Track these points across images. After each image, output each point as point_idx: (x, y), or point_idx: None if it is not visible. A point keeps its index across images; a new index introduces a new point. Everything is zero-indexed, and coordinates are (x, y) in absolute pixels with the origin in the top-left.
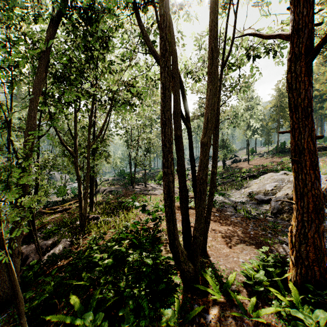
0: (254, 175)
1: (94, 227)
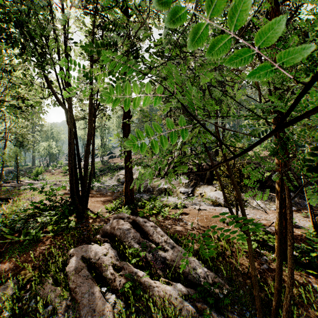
0: (123, 167)
1: None
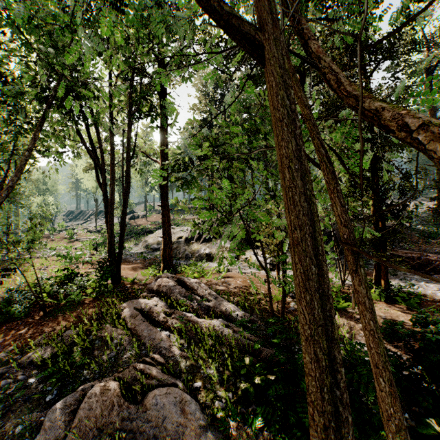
0: (151, 231)
1: None
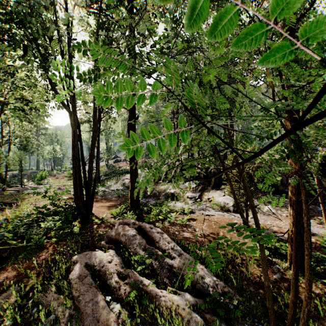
0: (128, 171)
1: None
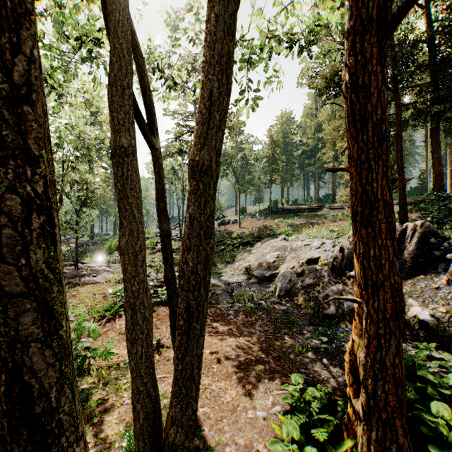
0: (248, 242)
1: None
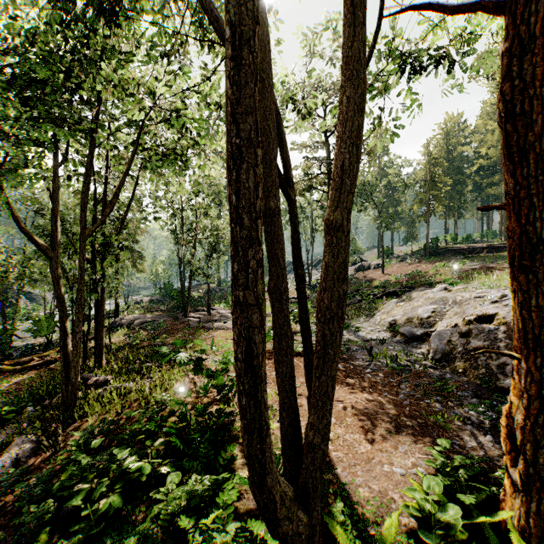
0: (394, 292)
1: (95, 405)
